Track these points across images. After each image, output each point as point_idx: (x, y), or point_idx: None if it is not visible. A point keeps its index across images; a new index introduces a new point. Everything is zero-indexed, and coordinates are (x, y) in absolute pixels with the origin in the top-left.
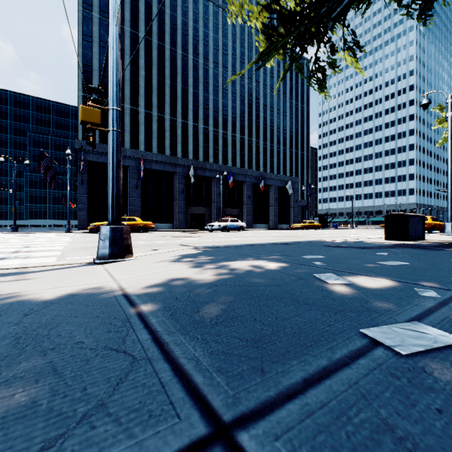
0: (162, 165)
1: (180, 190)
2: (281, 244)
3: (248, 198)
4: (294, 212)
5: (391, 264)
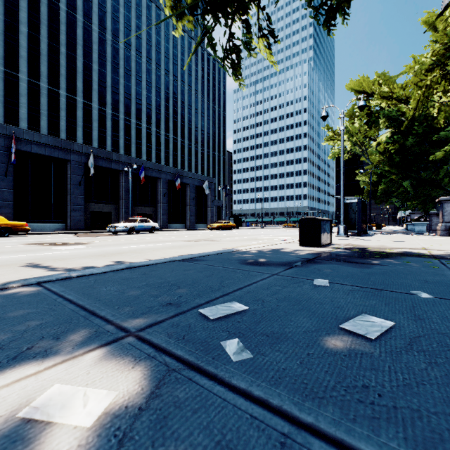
0: (49, 149)
1: (76, 182)
2: (184, 262)
3: (163, 196)
4: (211, 212)
5: (372, 334)
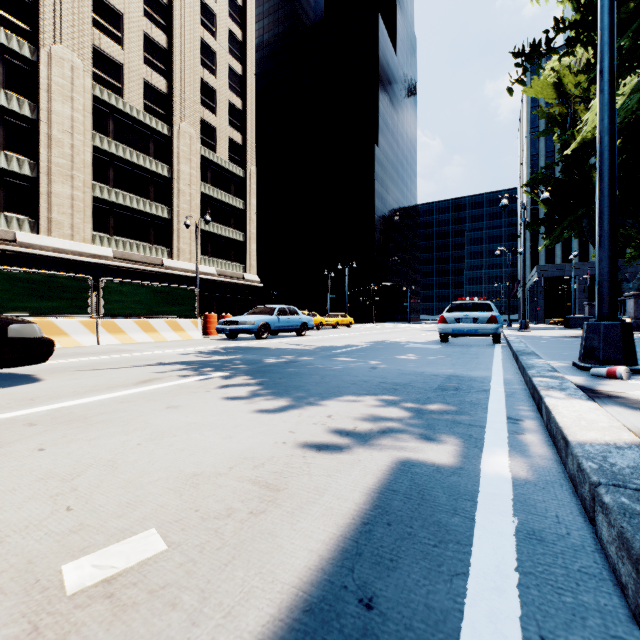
0: None
1: None
2: None
3: None
4: None
5: None
